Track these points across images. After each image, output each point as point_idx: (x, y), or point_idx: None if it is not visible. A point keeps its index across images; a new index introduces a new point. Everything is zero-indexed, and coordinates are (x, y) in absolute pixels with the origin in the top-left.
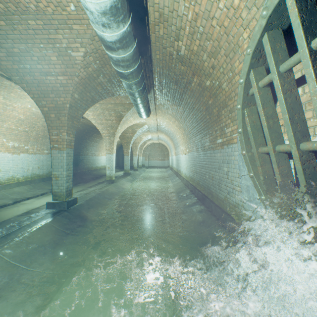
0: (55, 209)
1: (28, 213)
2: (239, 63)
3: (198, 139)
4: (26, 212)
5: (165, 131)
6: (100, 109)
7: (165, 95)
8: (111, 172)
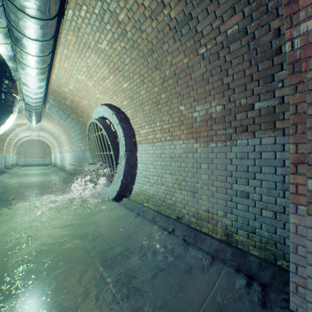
0: None
1: None
2: None
3: (79, 144)
4: None
5: (49, 131)
6: None
7: (54, 113)
8: None
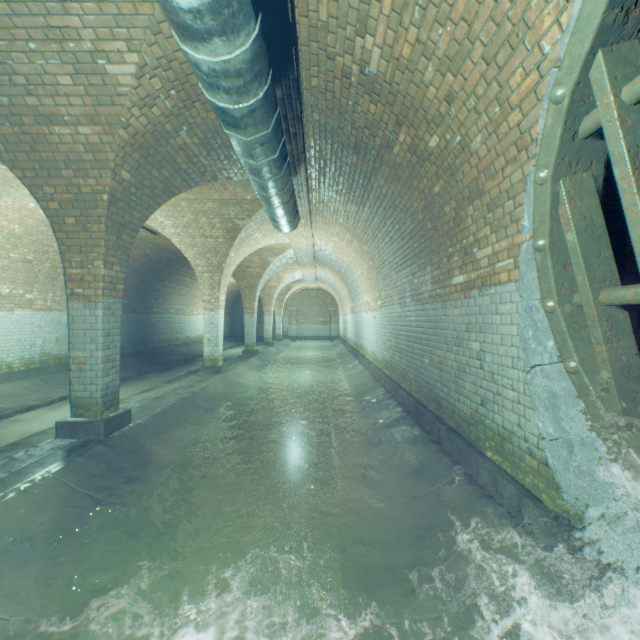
0: (76, 439)
1: (18, 446)
2: (524, 74)
3: (405, 278)
4: (15, 442)
5: (330, 263)
6: (189, 212)
7: (331, 181)
8: (215, 349)
